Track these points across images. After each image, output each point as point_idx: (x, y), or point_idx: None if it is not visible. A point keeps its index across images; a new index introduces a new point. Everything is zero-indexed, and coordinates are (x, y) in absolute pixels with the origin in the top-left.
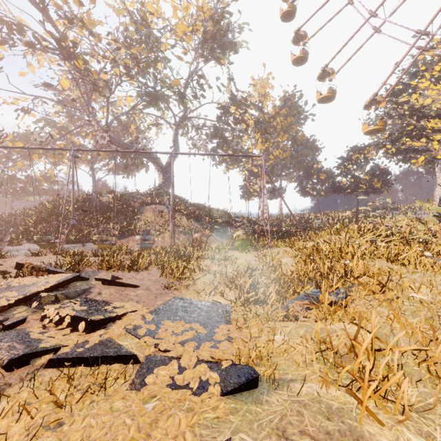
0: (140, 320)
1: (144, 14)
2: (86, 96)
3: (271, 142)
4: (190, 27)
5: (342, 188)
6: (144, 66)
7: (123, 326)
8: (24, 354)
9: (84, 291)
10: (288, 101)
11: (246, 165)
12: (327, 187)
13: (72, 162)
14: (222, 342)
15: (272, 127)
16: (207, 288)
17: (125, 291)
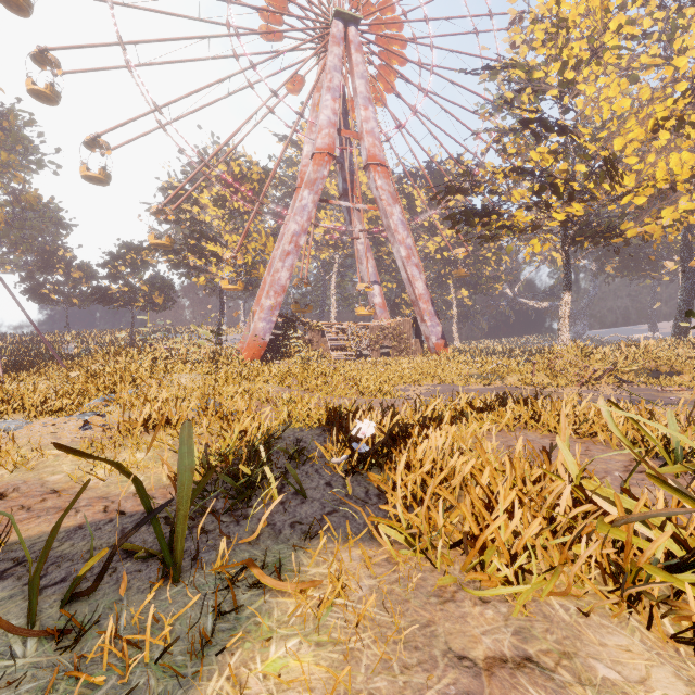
0: None
1: None
2: None
3: None
4: None
5: (111, 298)
6: None
7: None
8: None
9: None
10: None
11: None
12: (85, 293)
13: None
14: None
15: None
16: None
17: None
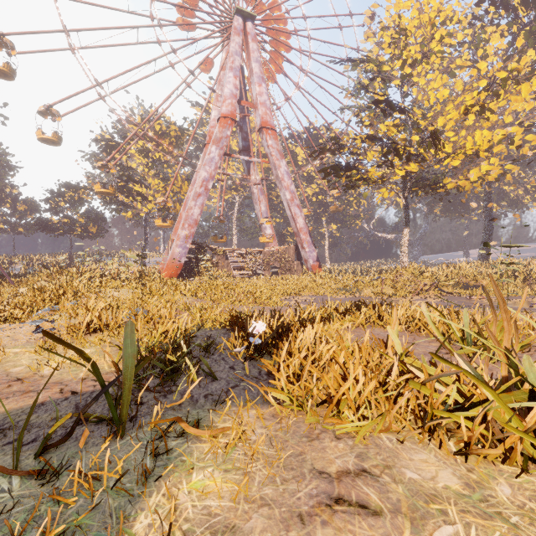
0: None
1: None
2: None
3: None
4: None
5: (52, 227)
6: None
7: None
8: None
9: None
10: None
11: None
12: (29, 223)
13: None
14: None
15: None
16: None
17: None
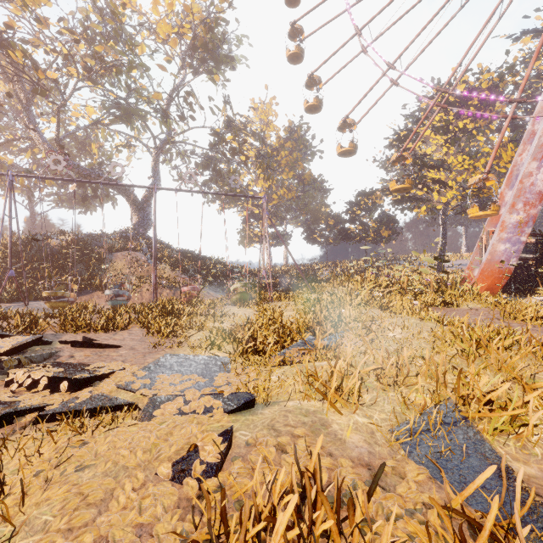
0: (132, 377)
1: (115, 6)
2: (24, 98)
3: (275, 180)
4: (175, 28)
5: (350, 236)
6: (113, 71)
7: (114, 383)
8: (6, 413)
9: (50, 355)
10: (294, 133)
11: (245, 205)
12: (336, 234)
13: (10, 192)
14: (222, 386)
15: (276, 162)
16: (202, 344)
17: (105, 352)
